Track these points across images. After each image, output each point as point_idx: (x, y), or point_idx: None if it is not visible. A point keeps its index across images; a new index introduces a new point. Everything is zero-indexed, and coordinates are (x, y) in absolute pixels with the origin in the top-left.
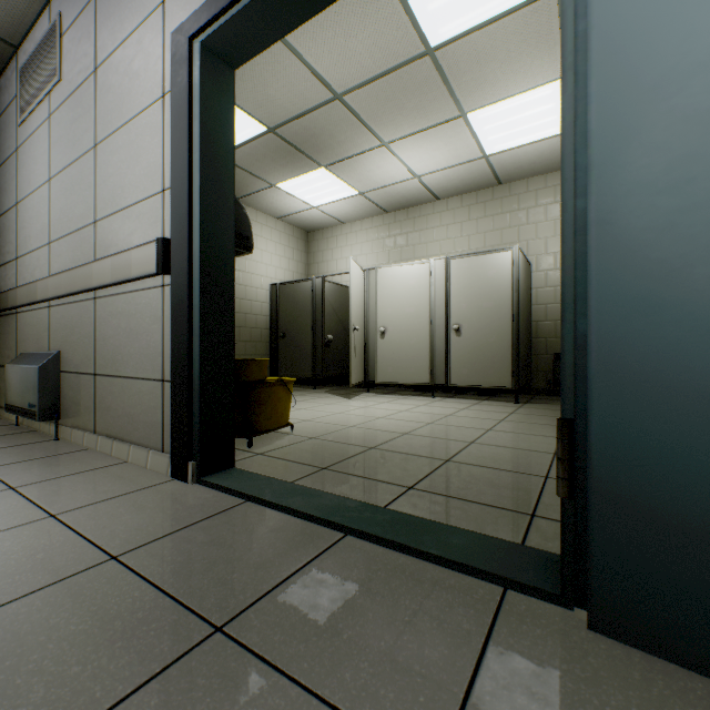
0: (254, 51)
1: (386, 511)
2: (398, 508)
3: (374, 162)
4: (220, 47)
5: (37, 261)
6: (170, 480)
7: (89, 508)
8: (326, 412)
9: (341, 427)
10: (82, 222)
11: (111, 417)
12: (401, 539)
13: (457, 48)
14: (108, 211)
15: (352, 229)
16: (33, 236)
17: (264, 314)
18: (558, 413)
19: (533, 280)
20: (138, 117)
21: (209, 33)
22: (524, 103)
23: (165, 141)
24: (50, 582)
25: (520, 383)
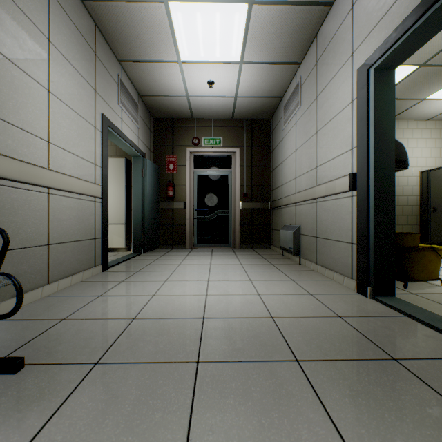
0: (409, 54)
1: None
2: None
3: None
4: (385, 64)
5: (290, 186)
6: (356, 294)
7: (323, 295)
8: None
9: None
10: (310, 168)
11: (324, 258)
12: None
13: None
14: (322, 162)
15: None
16: (288, 176)
17: (414, 194)
18: None
19: None
20: (337, 115)
21: (379, 62)
22: None
23: (353, 124)
24: (319, 316)
25: None
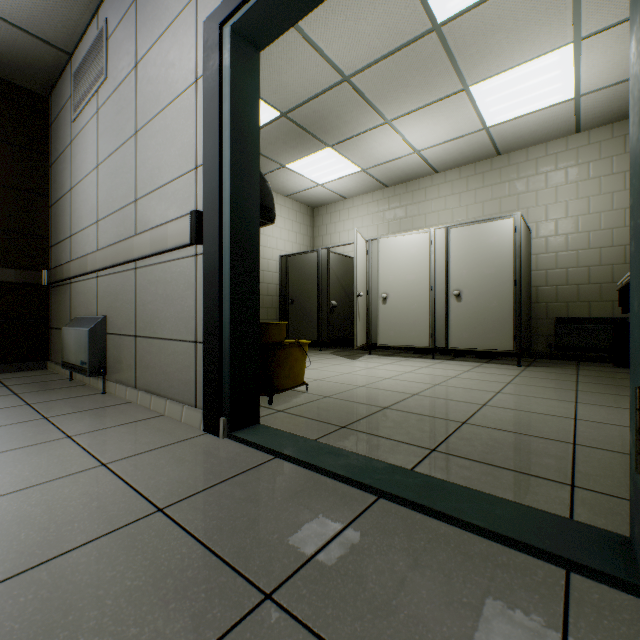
0: (279, 31)
1: (416, 475)
2: (426, 471)
3: (377, 139)
4: (248, 29)
5: (87, 237)
6: (203, 434)
7: (134, 458)
8: (335, 372)
9: (351, 387)
10: (125, 201)
11: (149, 374)
12: (438, 507)
13: (464, 21)
14: (147, 190)
15: (353, 203)
16: (84, 216)
17: (274, 283)
18: (565, 376)
19: (532, 246)
20: (173, 102)
21: (238, 17)
22: (528, 72)
23: (198, 122)
24: (105, 532)
25: (522, 346)
